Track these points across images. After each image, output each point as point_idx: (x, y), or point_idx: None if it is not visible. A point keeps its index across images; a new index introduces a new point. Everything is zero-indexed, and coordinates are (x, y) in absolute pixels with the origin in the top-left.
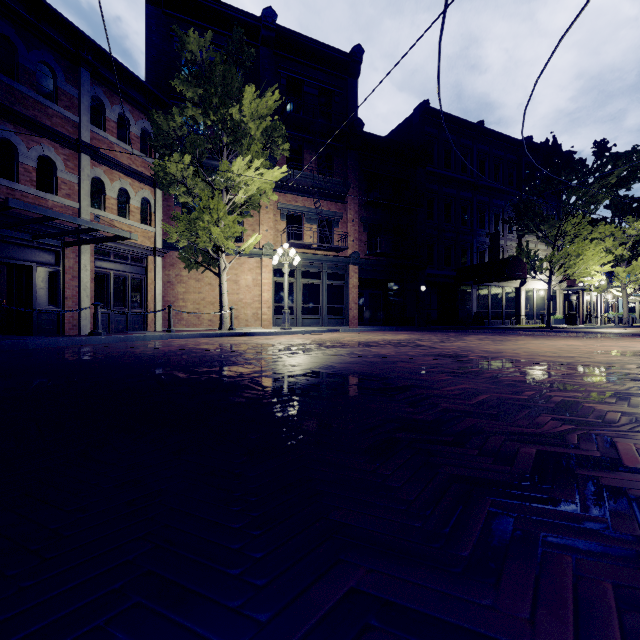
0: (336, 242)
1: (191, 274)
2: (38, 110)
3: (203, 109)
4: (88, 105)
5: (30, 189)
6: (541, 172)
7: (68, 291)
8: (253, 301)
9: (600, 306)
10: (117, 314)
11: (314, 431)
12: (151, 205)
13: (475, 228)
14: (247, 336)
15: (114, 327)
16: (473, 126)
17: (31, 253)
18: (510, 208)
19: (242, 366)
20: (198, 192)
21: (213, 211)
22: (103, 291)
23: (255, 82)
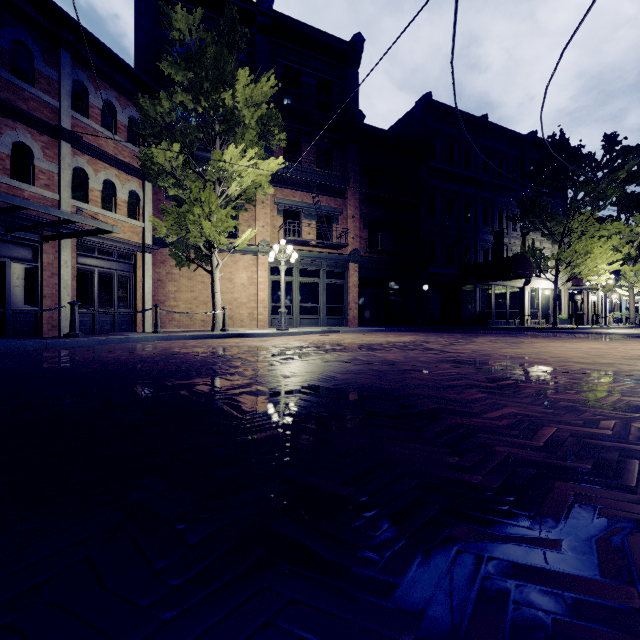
0: (335, 239)
1: (183, 272)
2: (12, 92)
3: (193, 95)
4: (69, 89)
5: (3, 178)
6: (547, 167)
7: (47, 289)
8: (248, 300)
9: (605, 306)
10: (102, 314)
11: (306, 518)
12: (140, 198)
13: (479, 225)
14: (241, 337)
15: (99, 328)
16: (477, 120)
17: (5, 248)
18: (514, 205)
19: (224, 377)
20: (188, 183)
21: (204, 204)
22: (87, 289)
23: (251, 71)
